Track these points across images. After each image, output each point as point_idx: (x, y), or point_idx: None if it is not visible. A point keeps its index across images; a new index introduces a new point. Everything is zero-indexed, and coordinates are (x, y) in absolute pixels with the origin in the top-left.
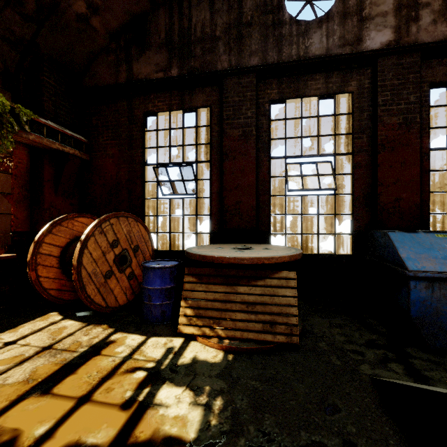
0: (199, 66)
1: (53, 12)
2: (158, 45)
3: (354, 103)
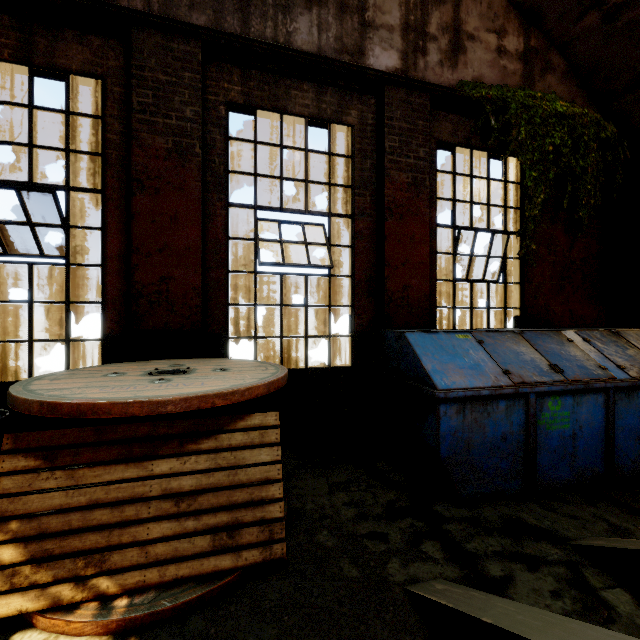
0: None
1: None
2: None
3: (355, 143)
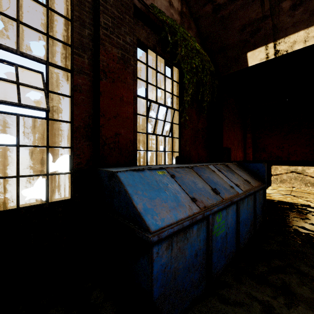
0: None
1: None
2: None
3: (74, 9)
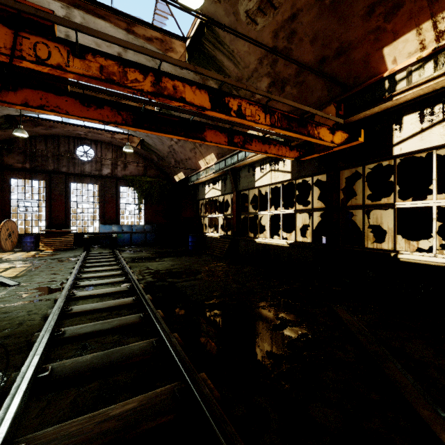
0: (40, 165)
1: None
2: (19, 153)
3: (99, 188)
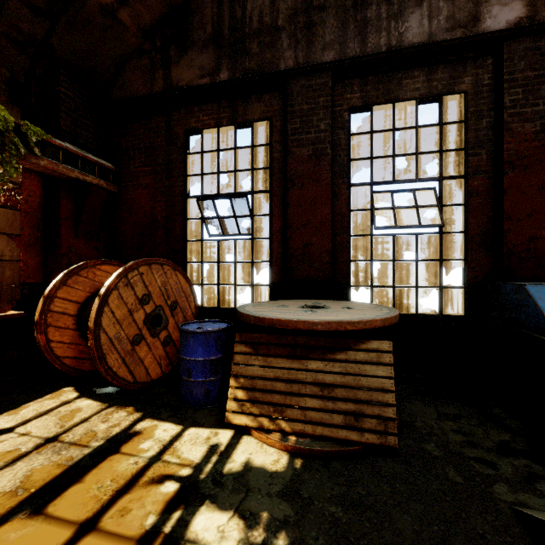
0: (256, 67)
1: (70, 4)
2: (203, 43)
3: (468, 107)
